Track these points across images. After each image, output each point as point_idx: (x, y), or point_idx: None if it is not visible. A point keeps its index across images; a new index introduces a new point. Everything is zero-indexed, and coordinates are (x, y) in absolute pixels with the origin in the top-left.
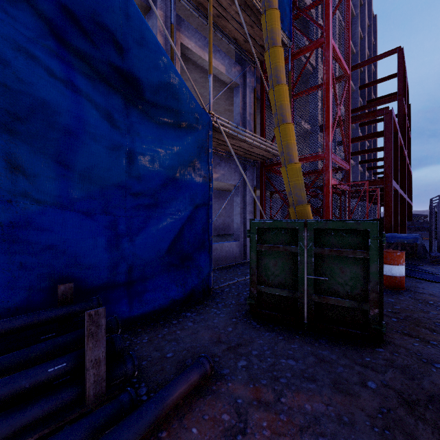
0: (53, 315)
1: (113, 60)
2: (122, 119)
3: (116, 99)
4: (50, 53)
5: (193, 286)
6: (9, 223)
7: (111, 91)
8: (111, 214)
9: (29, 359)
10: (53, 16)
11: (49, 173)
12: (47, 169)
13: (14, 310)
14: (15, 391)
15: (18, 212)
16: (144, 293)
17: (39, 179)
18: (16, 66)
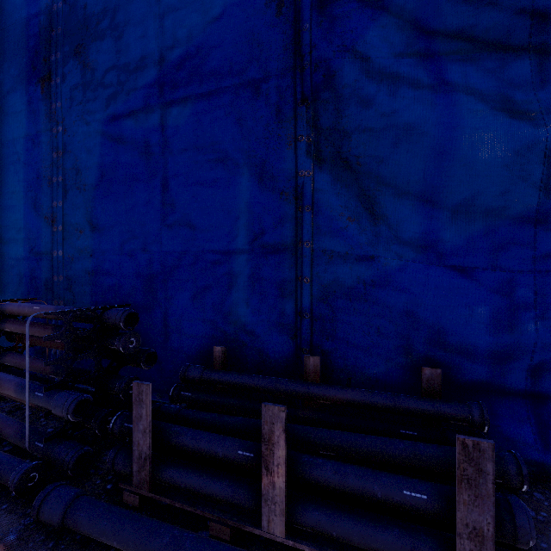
0: (415, 407)
1: (508, 2)
2: (527, 96)
3: (515, 67)
4: (413, 61)
5: None
6: (371, 281)
7: (506, 58)
8: (506, 268)
9: (386, 454)
10: (417, 10)
11: (411, 218)
12: (410, 213)
13: (376, 381)
14: (367, 492)
15: (379, 269)
16: None
17: (401, 227)
18: (377, 101)
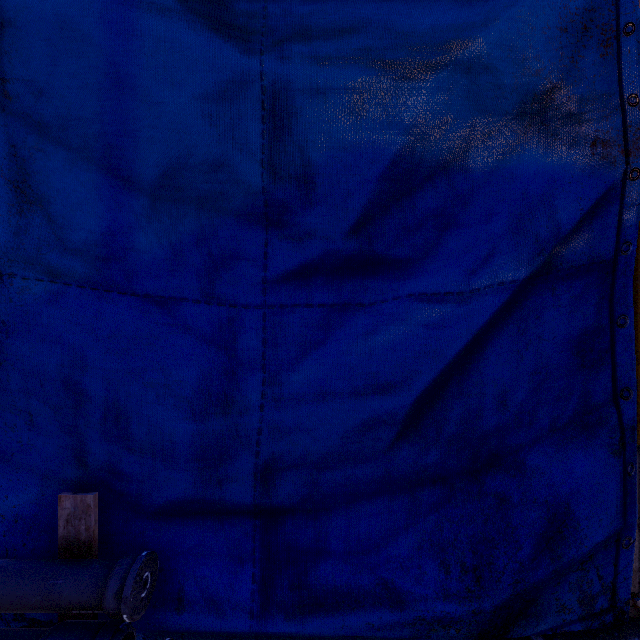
0: (5, 593)
1: None
2: (253, 7)
3: None
4: None
5: (532, 587)
6: (1, 324)
7: None
8: (226, 300)
9: None
10: None
11: (88, 205)
12: (87, 195)
13: (20, 521)
14: None
15: (12, 300)
16: (327, 559)
17: (69, 220)
18: None
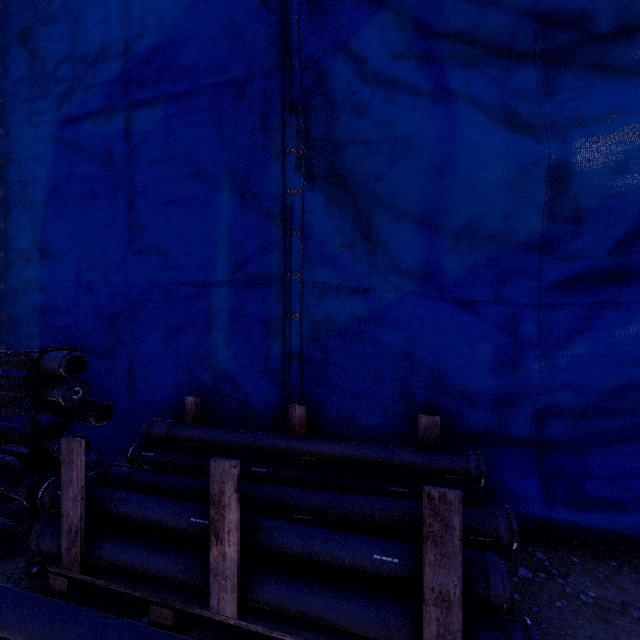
0: (408, 460)
1: (511, 2)
2: (532, 108)
3: (521, 75)
4: (412, 64)
5: None
6: (366, 317)
7: (511, 65)
8: (510, 301)
9: (367, 515)
10: (418, 6)
11: (411, 244)
12: (410, 239)
13: (373, 433)
14: (334, 559)
15: (375, 304)
16: (589, 480)
17: (400, 255)
18: (372, 109)
